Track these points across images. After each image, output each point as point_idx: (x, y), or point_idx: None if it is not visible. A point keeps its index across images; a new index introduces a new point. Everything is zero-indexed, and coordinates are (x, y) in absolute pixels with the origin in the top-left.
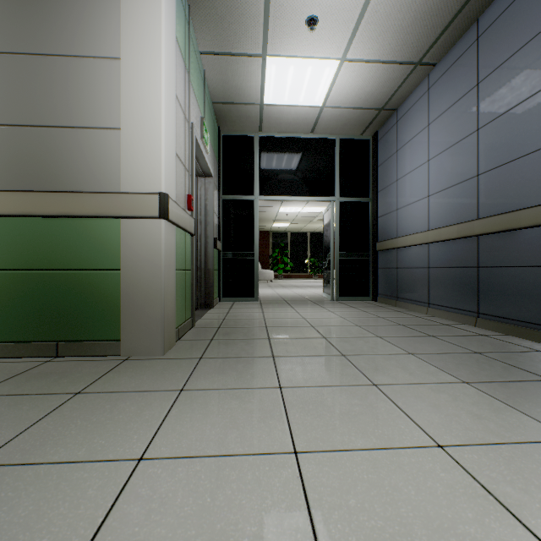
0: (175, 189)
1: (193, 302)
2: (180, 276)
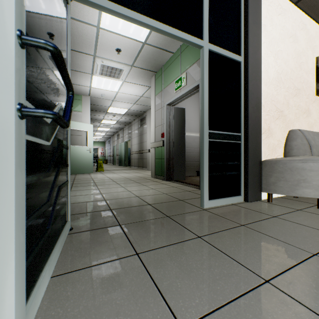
0: (154, 138)
1: (164, 171)
2: (159, 161)
